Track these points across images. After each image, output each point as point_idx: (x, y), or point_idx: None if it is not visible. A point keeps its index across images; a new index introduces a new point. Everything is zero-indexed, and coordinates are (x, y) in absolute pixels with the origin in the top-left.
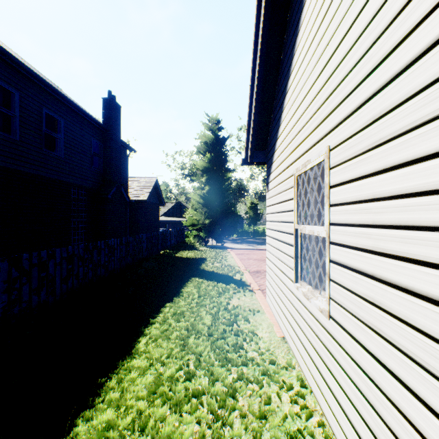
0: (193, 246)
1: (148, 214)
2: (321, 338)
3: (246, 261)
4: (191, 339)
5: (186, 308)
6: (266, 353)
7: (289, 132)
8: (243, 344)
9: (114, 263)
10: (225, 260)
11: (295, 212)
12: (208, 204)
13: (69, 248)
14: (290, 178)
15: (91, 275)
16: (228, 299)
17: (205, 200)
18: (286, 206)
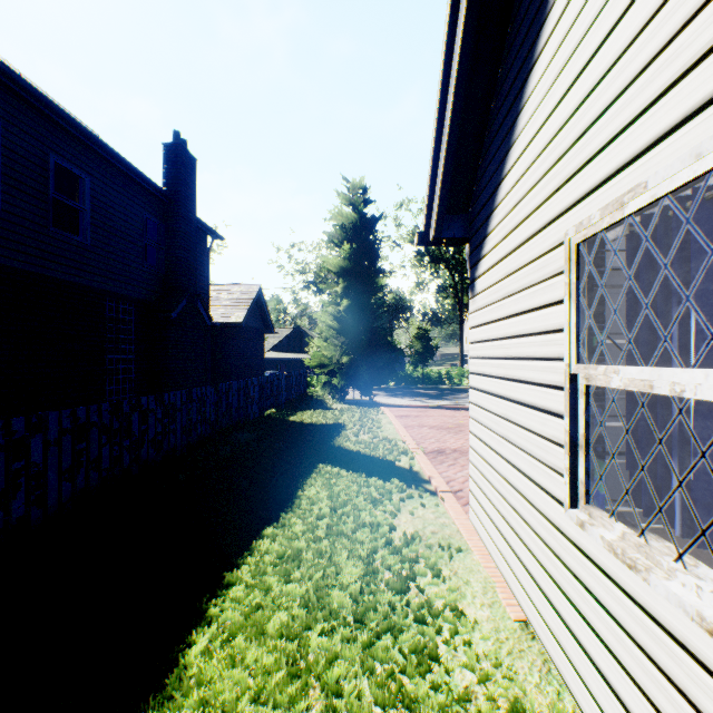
0: (321, 402)
1: (245, 347)
2: (707, 710)
3: (416, 431)
4: (315, 639)
5: (305, 543)
6: (495, 675)
7: (547, 146)
8: (437, 646)
9: (175, 435)
10: (378, 428)
11: (573, 335)
12: (347, 331)
13: (79, 411)
14: (550, 253)
15: (127, 460)
16: (392, 515)
17: (342, 324)
18: (534, 322)
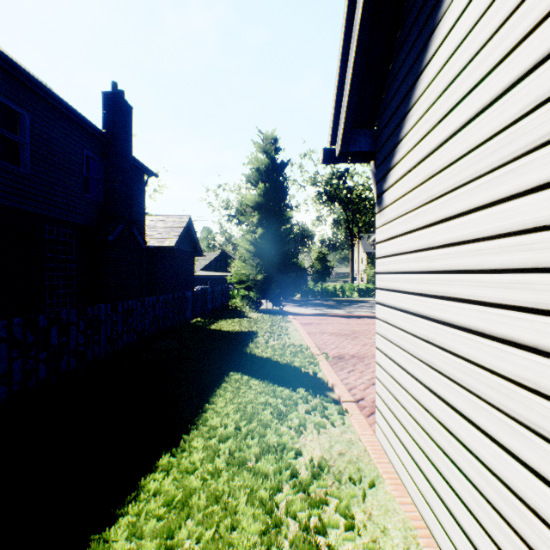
0: (239, 311)
1: (178, 266)
2: None
3: (318, 337)
4: None
5: (199, 482)
6: None
7: None
8: None
9: (99, 345)
10: (286, 335)
11: None
12: (262, 253)
13: None
14: (515, 124)
15: (44, 372)
16: (298, 433)
17: (257, 248)
18: (480, 224)
